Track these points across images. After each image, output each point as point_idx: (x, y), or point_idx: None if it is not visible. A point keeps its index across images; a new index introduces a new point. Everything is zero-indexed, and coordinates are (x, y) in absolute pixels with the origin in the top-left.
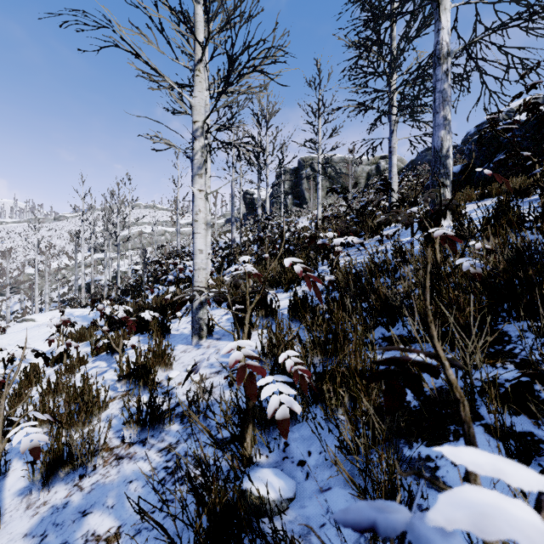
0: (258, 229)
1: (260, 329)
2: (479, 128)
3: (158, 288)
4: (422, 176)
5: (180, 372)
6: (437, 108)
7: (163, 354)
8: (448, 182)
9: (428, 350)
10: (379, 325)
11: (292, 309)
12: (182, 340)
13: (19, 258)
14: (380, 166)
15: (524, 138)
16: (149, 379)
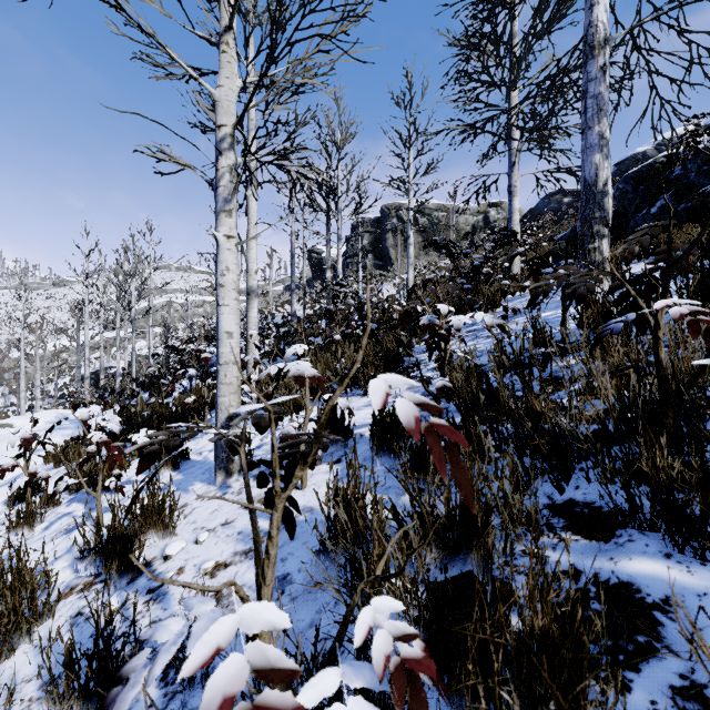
0: (327, 298)
1: (324, 463)
2: (621, 167)
3: (182, 383)
4: (548, 228)
5: (186, 544)
6: (589, 121)
7: (161, 508)
8: (606, 230)
9: (664, 552)
10: (537, 476)
11: (378, 433)
12: (203, 473)
13: (4, 337)
14: (489, 216)
15: (700, 173)
16: (129, 559)
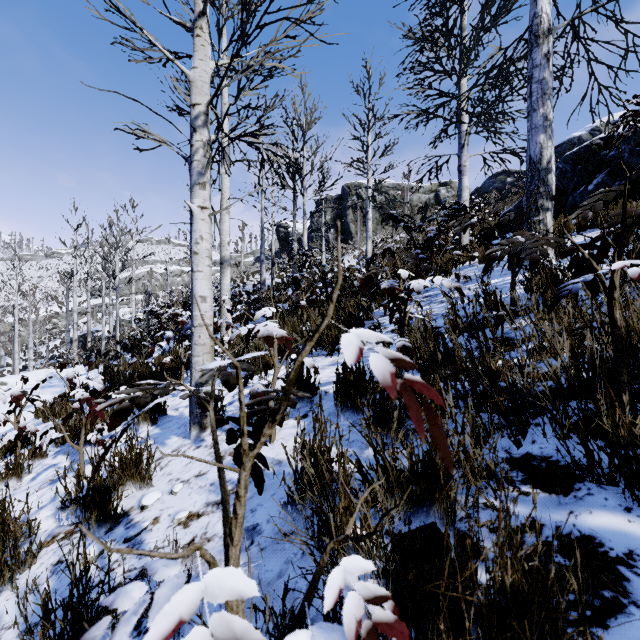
0: (294, 268)
1: (292, 418)
2: (558, 150)
3: (161, 345)
4: (494, 205)
5: (162, 494)
6: (534, 104)
7: (138, 461)
8: (550, 204)
9: (624, 505)
10: (494, 431)
11: (341, 390)
12: (178, 428)
13: (0, 304)
14: (440, 194)
15: (633, 154)
16: (107, 509)
